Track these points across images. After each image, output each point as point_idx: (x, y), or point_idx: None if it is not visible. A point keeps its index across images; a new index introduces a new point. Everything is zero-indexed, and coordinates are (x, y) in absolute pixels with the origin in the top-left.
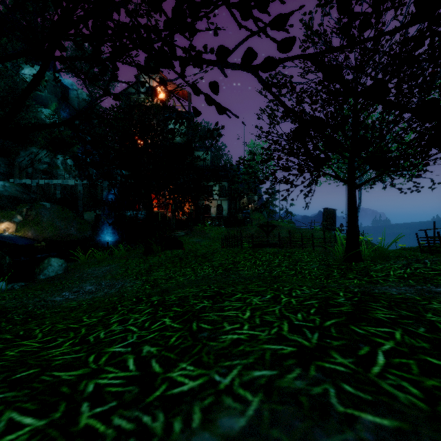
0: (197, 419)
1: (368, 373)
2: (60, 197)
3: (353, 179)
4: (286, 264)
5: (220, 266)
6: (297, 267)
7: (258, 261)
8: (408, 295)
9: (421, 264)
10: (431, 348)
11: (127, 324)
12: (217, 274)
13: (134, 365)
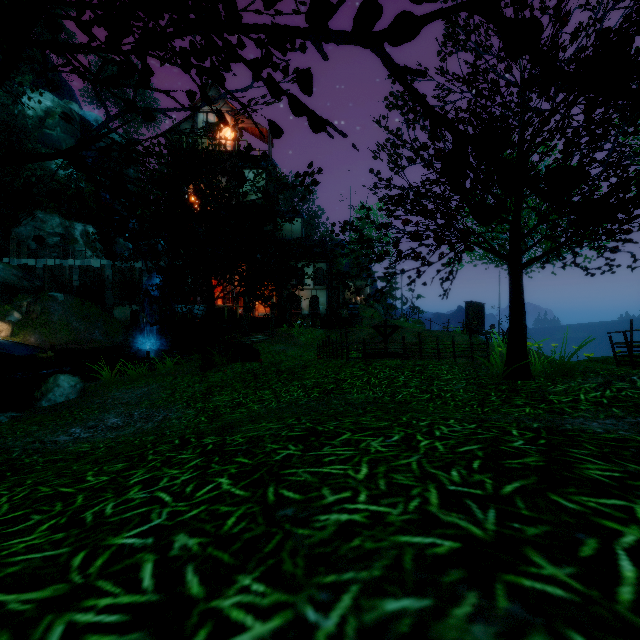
0: None
1: (613, 602)
2: (78, 285)
3: (518, 254)
4: (416, 384)
5: (316, 386)
6: (433, 387)
7: (374, 379)
8: (622, 433)
9: (627, 384)
10: None
11: (156, 489)
12: (311, 399)
13: (153, 578)
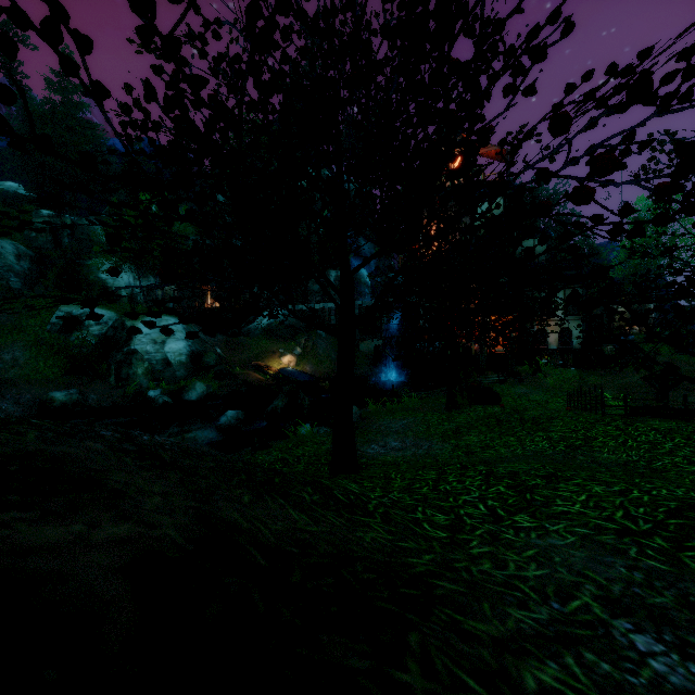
0: (533, 536)
1: (678, 552)
2: (334, 323)
3: None
4: (685, 454)
5: (562, 440)
6: None
7: (631, 441)
8: None
9: None
10: None
11: (465, 485)
12: (556, 451)
13: (485, 509)
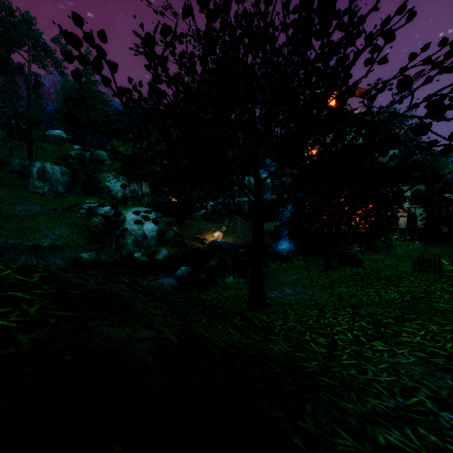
0: (385, 355)
1: None
2: (247, 211)
3: None
4: None
5: (408, 293)
6: None
7: None
8: None
9: None
10: None
11: (338, 320)
12: (403, 300)
13: (351, 336)
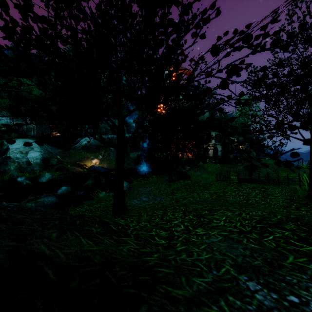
0: (204, 238)
1: (261, 239)
2: None
3: None
4: (259, 197)
5: (215, 193)
6: (267, 199)
7: (240, 193)
8: None
9: None
10: (297, 238)
11: (175, 216)
12: (212, 198)
13: (183, 227)
